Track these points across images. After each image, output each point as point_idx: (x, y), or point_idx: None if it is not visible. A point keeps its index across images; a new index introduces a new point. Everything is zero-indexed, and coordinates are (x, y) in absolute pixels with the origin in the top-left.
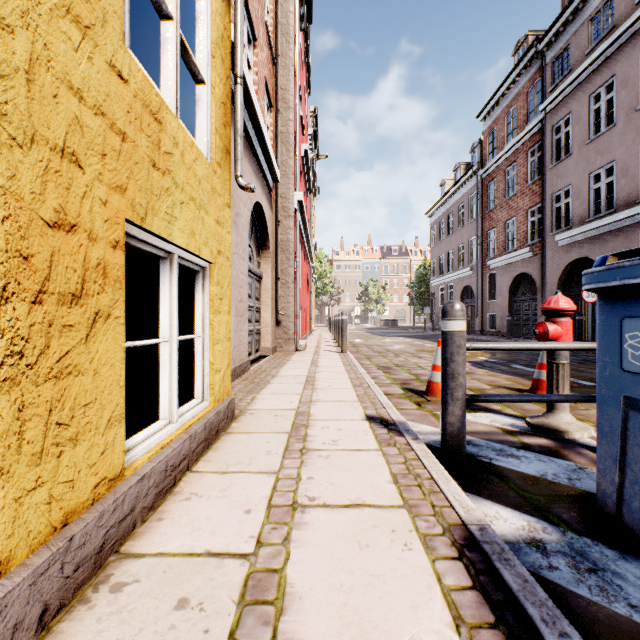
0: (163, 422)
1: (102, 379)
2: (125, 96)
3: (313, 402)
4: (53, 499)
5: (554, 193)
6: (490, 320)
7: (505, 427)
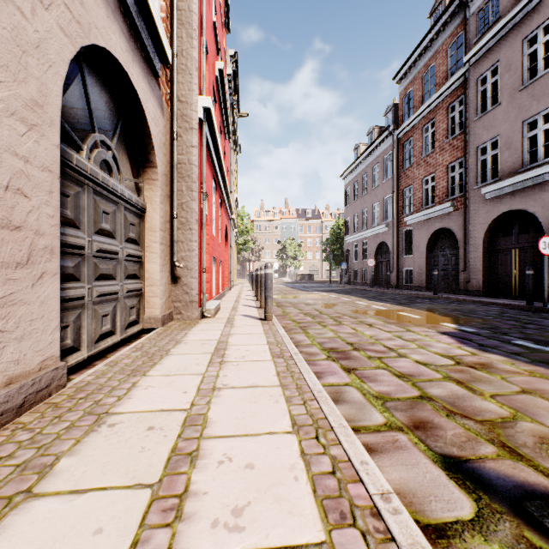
0: None
1: None
2: None
3: None
4: None
5: (479, 145)
6: (405, 275)
7: None
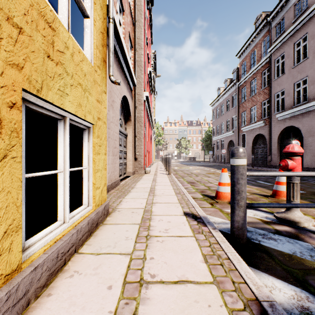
0: (58, 223)
1: None
2: (22, 2)
3: (153, 203)
4: None
5: (275, 93)
6: None
7: (263, 219)
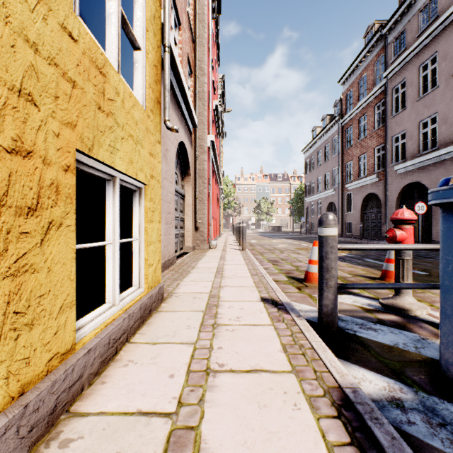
0: (108, 305)
1: (55, 275)
2: (75, 52)
3: (222, 287)
4: (11, 374)
5: (394, 136)
6: (348, 226)
7: (364, 306)
